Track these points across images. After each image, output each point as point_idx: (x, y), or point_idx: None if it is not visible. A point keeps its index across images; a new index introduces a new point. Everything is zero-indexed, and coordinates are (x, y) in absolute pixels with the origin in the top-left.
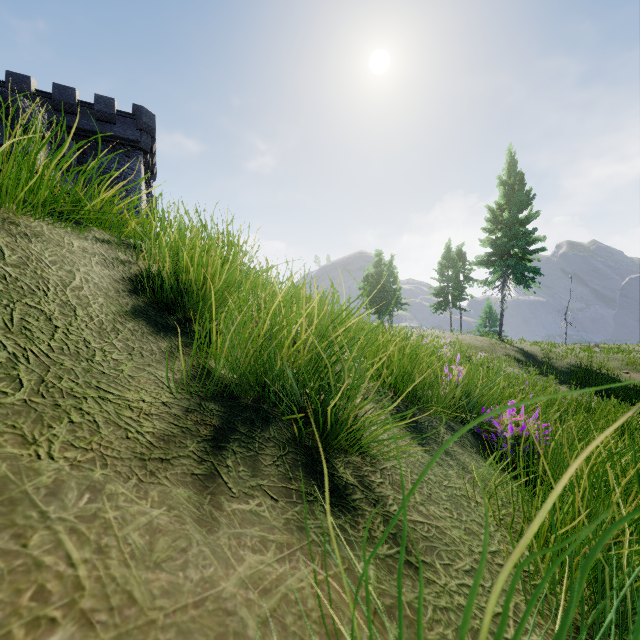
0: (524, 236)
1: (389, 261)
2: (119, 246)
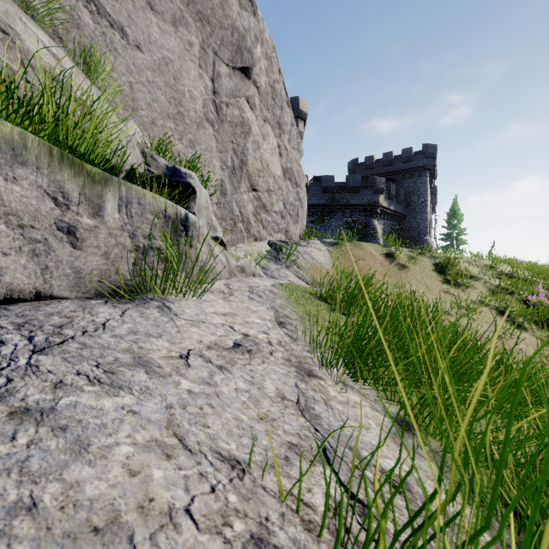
0: None
1: None
2: (431, 257)
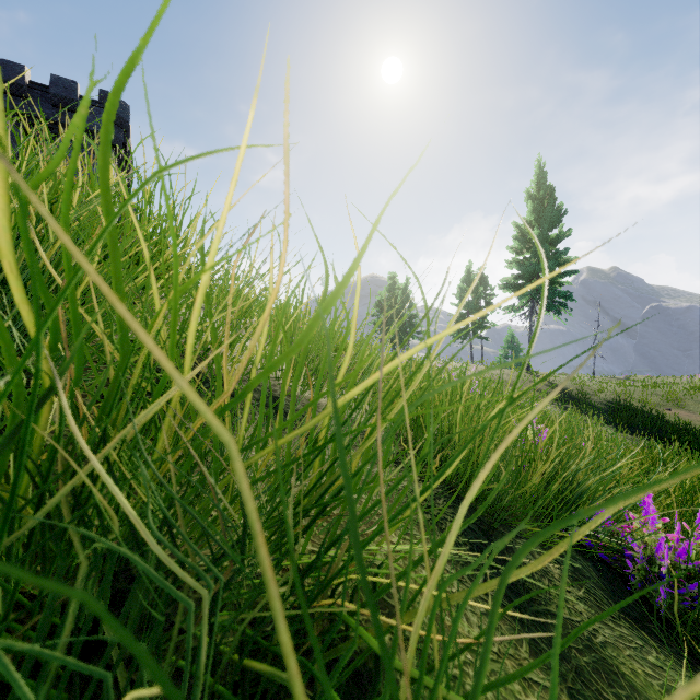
0: (555, 257)
1: (404, 284)
2: None
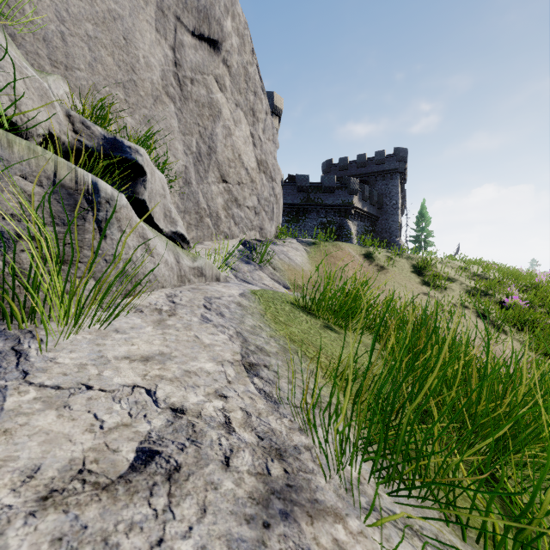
0: None
1: None
2: (408, 258)
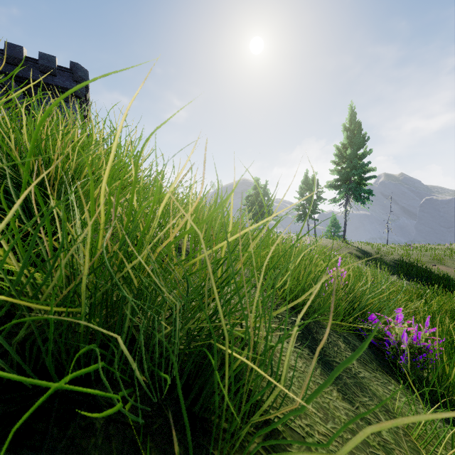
0: (361, 167)
1: (264, 185)
2: None
